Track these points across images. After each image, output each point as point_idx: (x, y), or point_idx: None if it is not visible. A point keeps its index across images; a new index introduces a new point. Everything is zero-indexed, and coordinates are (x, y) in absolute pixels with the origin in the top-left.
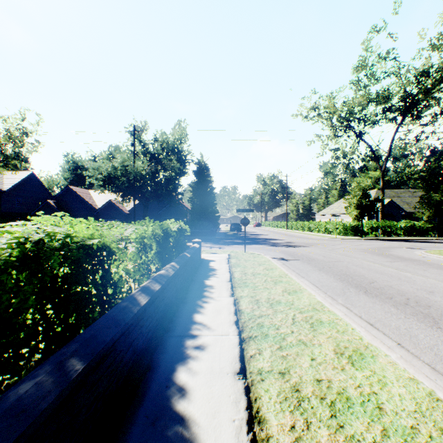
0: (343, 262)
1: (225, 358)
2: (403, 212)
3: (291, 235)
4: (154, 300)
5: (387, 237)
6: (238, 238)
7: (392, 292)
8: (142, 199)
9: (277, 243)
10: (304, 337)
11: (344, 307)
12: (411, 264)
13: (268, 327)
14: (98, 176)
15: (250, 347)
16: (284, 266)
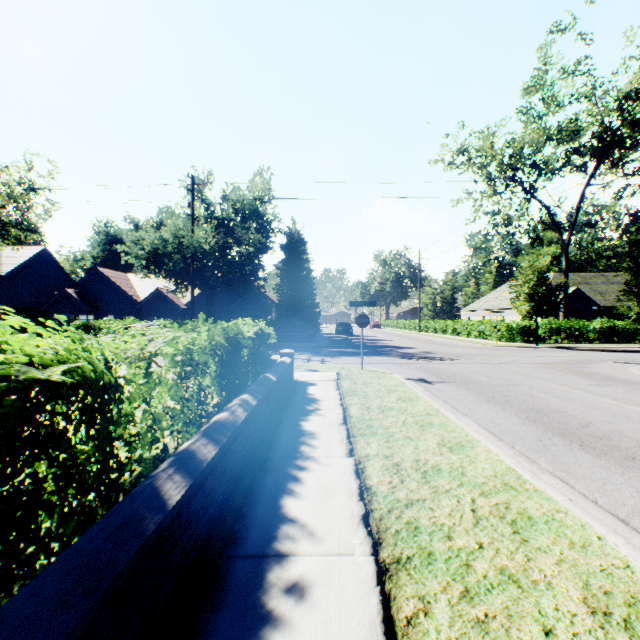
0: (523, 387)
1: (351, 626)
2: (594, 307)
3: (428, 341)
4: (201, 483)
5: (575, 343)
6: (349, 345)
7: (629, 445)
8: (205, 287)
9: (409, 354)
10: (510, 561)
11: (556, 479)
12: (634, 389)
13: (430, 531)
14: (139, 252)
15: (403, 592)
16: (428, 393)
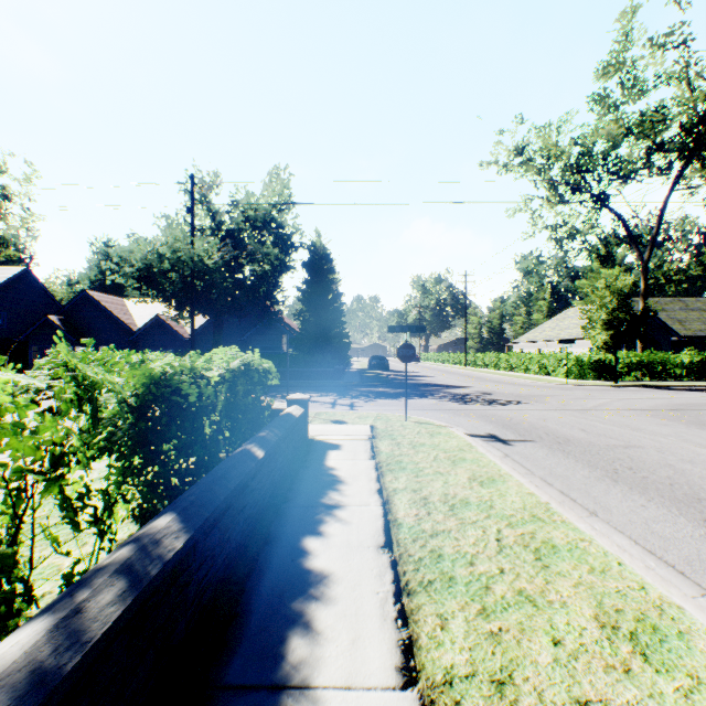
0: (647, 450)
1: None
2: (674, 337)
3: (480, 378)
4: None
5: (660, 381)
6: (385, 384)
7: None
8: (210, 312)
9: (463, 396)
10: None
11: None
12: None
13: None
14: (126, 268)
15: None
16: (511, 462)
